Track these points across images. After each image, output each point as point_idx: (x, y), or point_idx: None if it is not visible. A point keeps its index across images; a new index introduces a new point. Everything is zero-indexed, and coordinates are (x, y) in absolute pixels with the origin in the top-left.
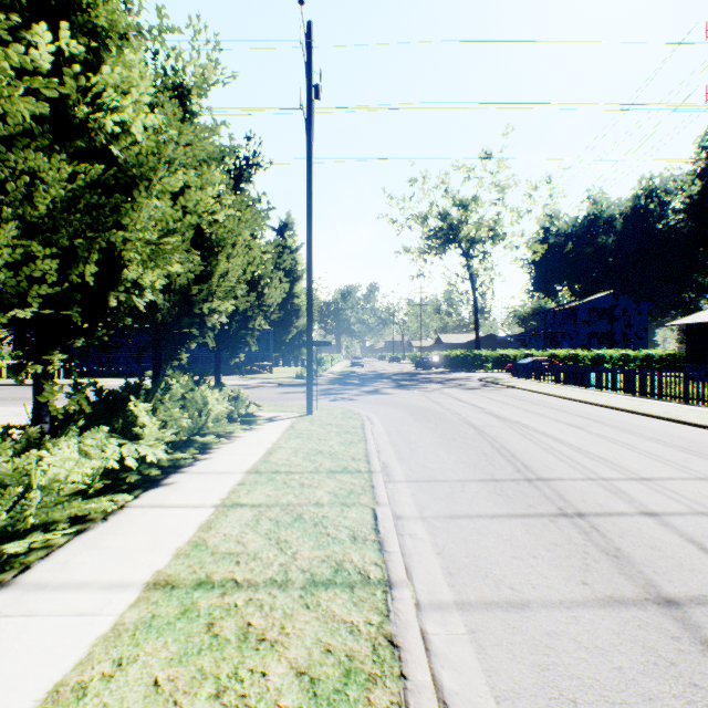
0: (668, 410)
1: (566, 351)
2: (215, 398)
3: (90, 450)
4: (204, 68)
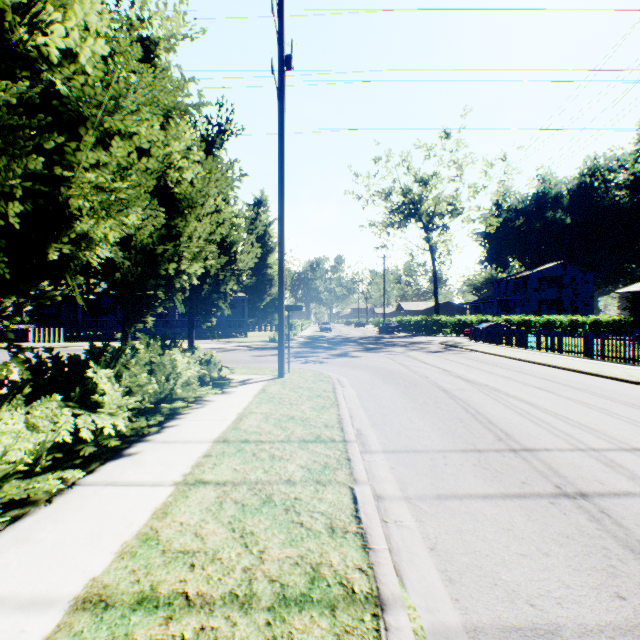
0: (632, 374)
1: (520, 316)
2: (184, 362)
3: (38, 421)
4: (171, 19)
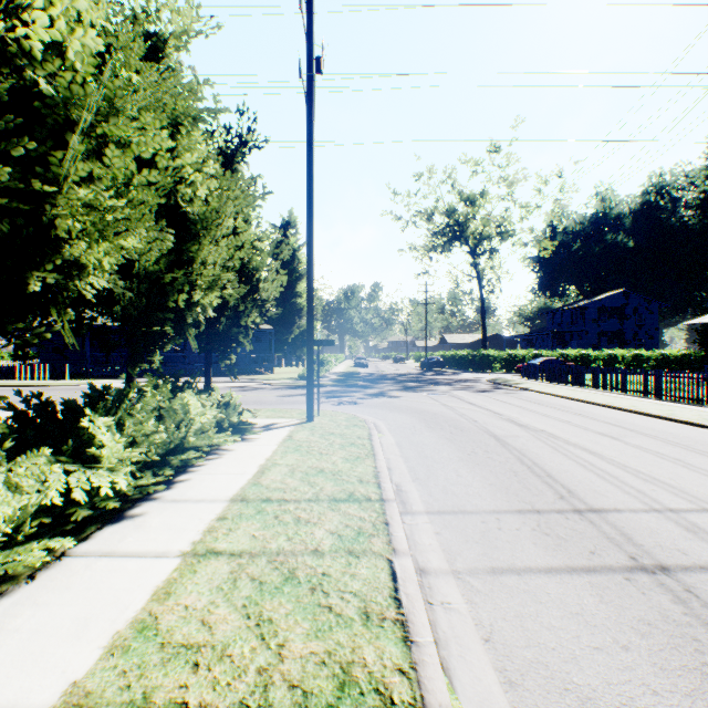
0: (707, 417)
1: (577, 351)
2: (197, 407)
3: (22, 481)
4: (182, 12)
